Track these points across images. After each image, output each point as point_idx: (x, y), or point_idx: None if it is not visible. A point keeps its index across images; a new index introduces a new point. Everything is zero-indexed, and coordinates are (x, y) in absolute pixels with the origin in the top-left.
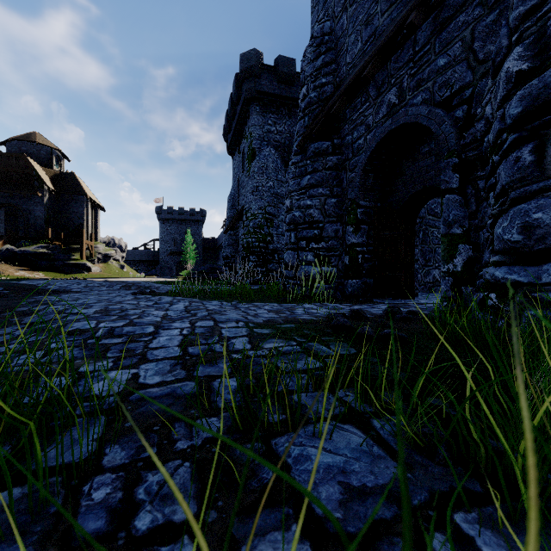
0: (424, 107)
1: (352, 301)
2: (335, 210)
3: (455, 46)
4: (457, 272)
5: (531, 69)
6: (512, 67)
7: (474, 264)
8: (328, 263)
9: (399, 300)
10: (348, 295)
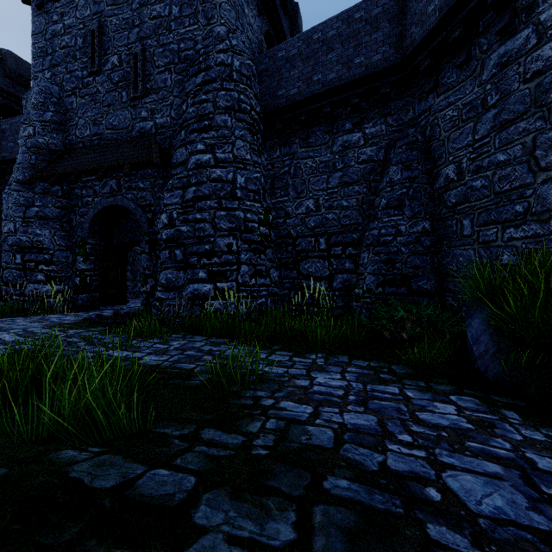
0: (132, 203)
1: (85, 310)
2: (65, 241)
3: (148, 183)
4: (148, 292)
5: (169, 225)
6: (164, 220)
7: (155, 288)
8: (60, 282)
9: (118, 306)
10: (79, 306)
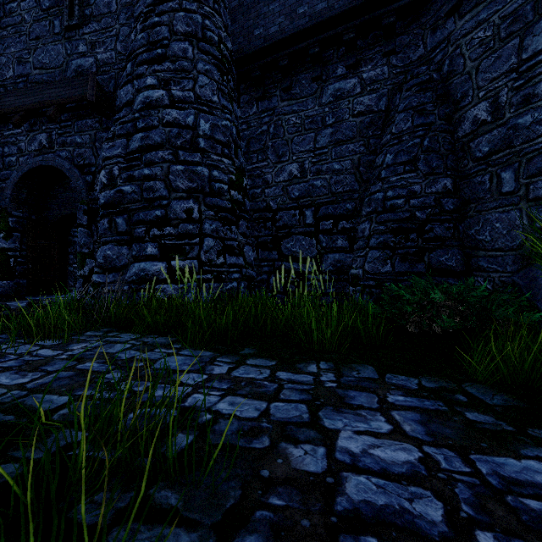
0: (67, 162)
1: (2, 300)
2: None
3: (87, 136)
4: (86, 276)
5: (108, 185)
6: (102, 178)
7: None
8: None
9: (54, 296)
10: None
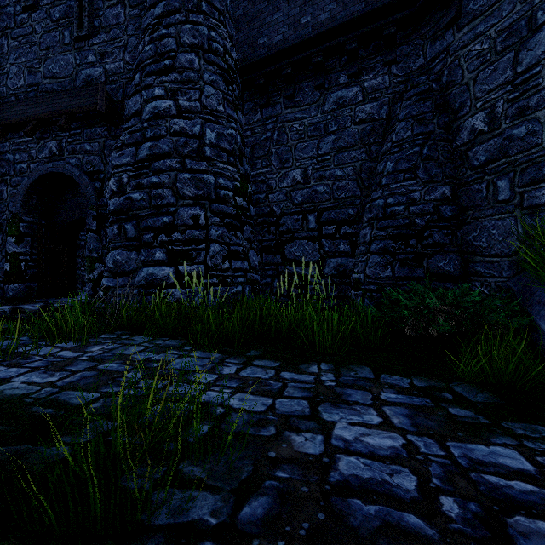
0: (76, 169)
1: (14, 303)
2: None
3: (96, 144)
4: (95, 279)
5: (117, 192)
6: (112, 186)
7: None
8: None
9: (63, 298)
10: (9, 298)
